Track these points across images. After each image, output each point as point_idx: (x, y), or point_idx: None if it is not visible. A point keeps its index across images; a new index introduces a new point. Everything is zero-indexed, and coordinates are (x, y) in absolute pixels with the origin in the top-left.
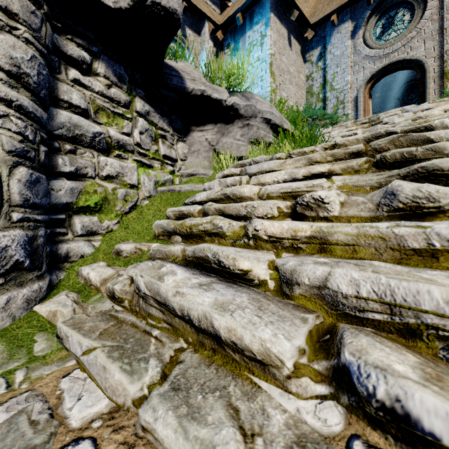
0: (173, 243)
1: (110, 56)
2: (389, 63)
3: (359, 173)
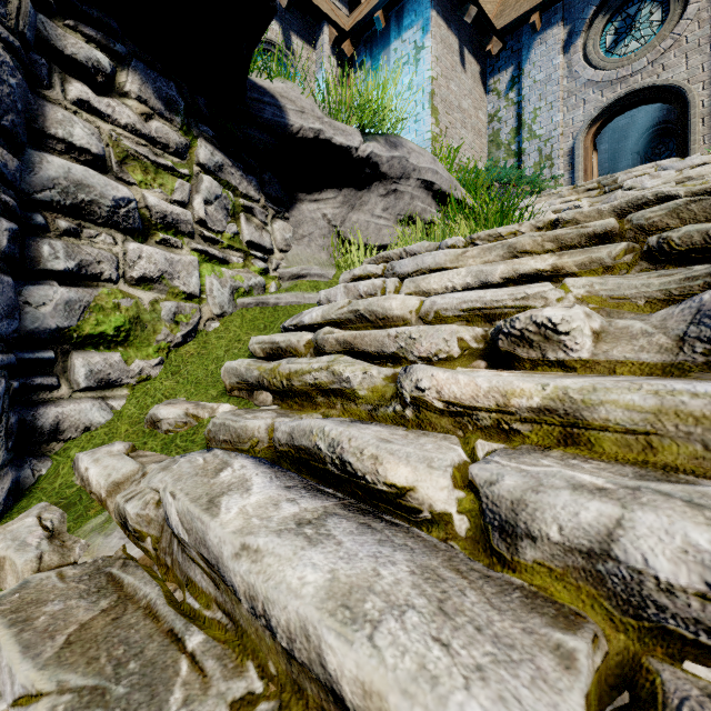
0: (257, 405)
1: (150, 64)
2: (626, 92)
3: (614, 272)
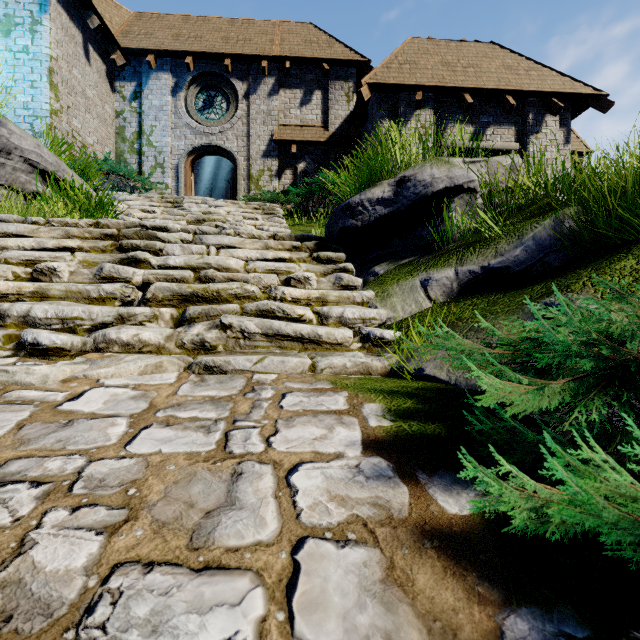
0: None
1: None
2: (208, 144)
3: (105, 253)
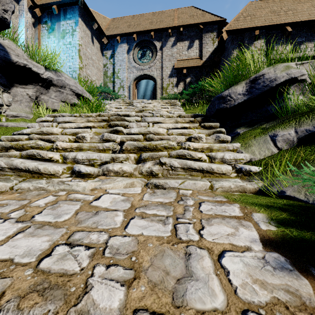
0: None
1: None
2: (143, 74)
3: (103, 128)
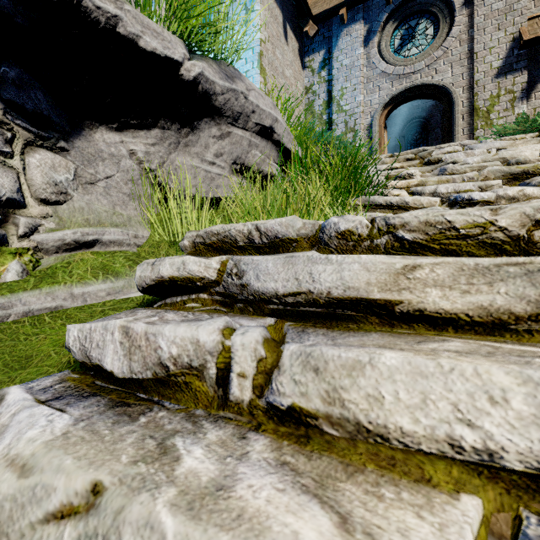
0: None
1: None
2: (410, 86)
3: None
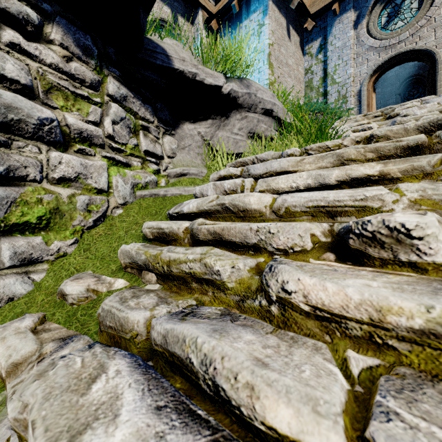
0: (144, 282)
1: (71, 21)
2: (395, 54)
3: (432, 178)
